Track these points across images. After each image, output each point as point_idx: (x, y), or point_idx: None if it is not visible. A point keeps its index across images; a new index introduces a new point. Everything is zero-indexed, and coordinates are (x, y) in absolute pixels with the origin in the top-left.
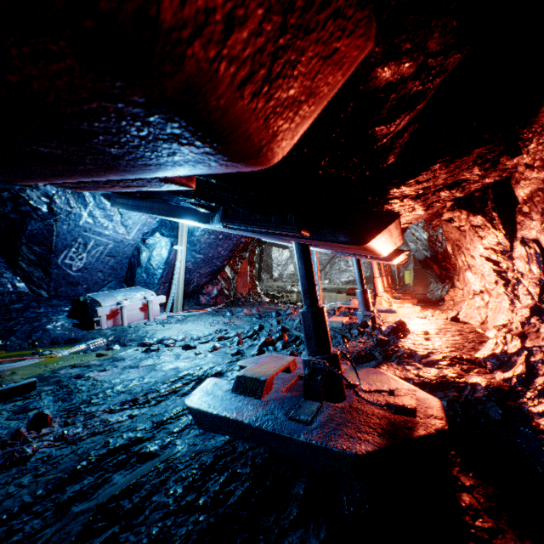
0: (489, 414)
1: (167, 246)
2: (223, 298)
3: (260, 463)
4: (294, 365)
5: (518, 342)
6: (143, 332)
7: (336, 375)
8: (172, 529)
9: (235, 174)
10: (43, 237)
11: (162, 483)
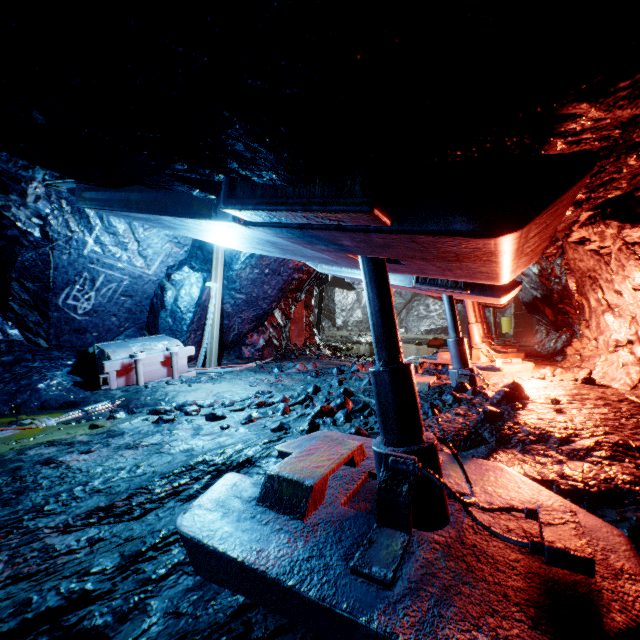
0: None
1: (199, 284)
2: (272, 350)
3: None
4: (361, 453)
5: None
6: (161, 394)
7: (432, 481)
8: None
9: None
10: (38, 270)
11: None
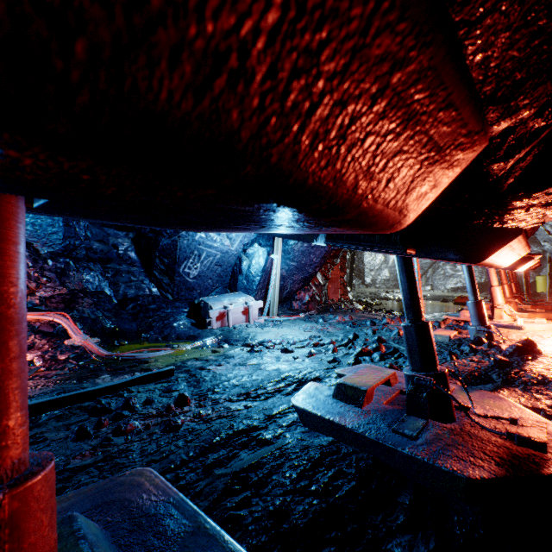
0: None
1: (264, 255)
2: (315, 304)
3: (364, 467)
4: (394, 378)
5: None
6: (245, 334)
7: (443, 394)
8: (291, 504)
9: None
10: (170, 251)
11: (279, 466)
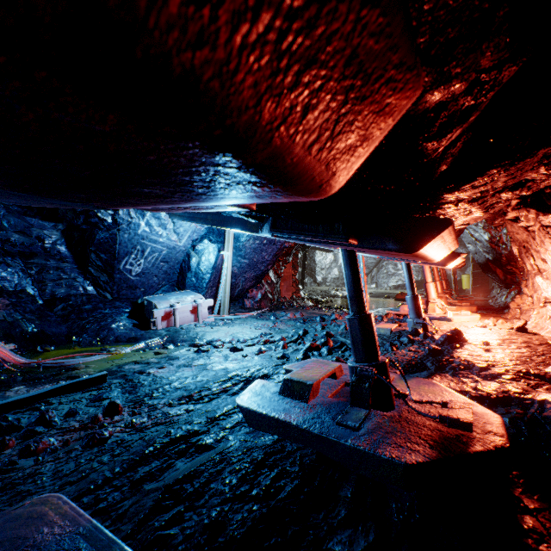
0: None
1: (215, 252)
2: (267, 302)
3: (308, 464)
4: (340, 371)
5: None
6: (193, 334)
7: (384, 383)
8: (229, 514)
9: None
10: (108, 245)
11: (218, 472)
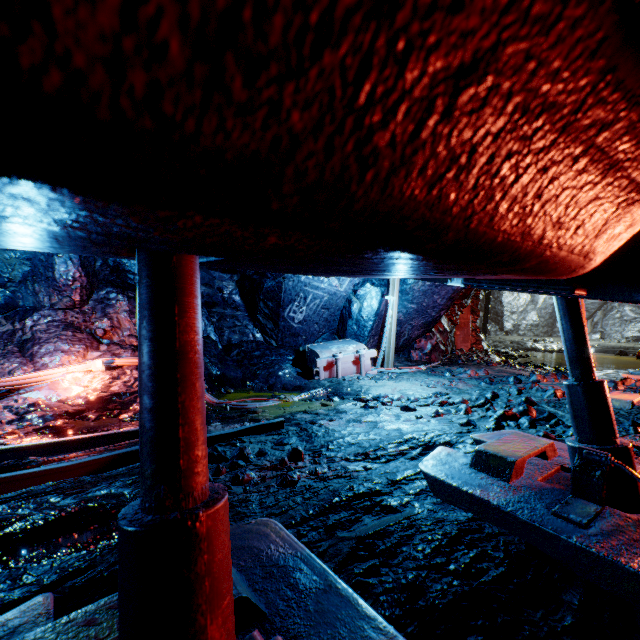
0: None
1: (377, 297)
2: (439, 355)
3: (515, 553)
4: (552, 450)
5: None
6: (357, 387)
7: (625, 475)
8: (426, 580)
9: None
10: (274, 293)
11: (409, 537)
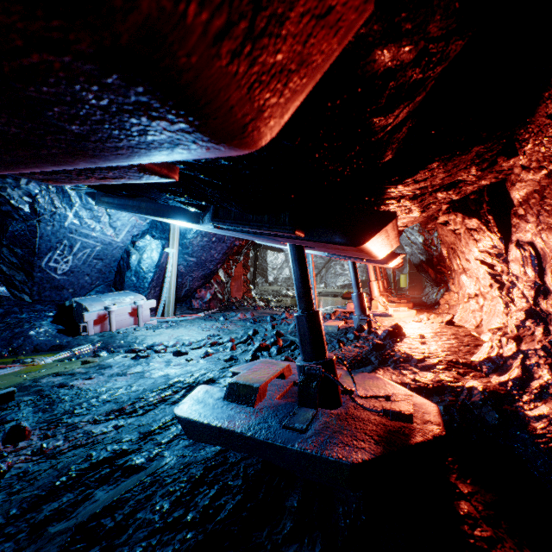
0: (485, 418)
1: (158, 249)
2: (217, 303)
3: (252, 475)
4: (289, 370)
5: (513, 345)
6: (132, 338)
7: (331, 381)
8: (157, 548)
9: (225, 168)
10: (26, 239)
11: (148, 498)
